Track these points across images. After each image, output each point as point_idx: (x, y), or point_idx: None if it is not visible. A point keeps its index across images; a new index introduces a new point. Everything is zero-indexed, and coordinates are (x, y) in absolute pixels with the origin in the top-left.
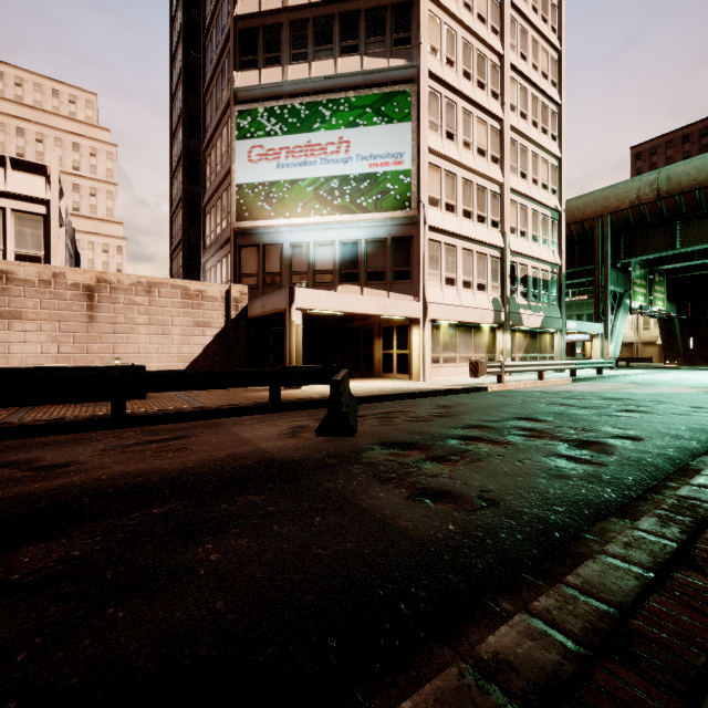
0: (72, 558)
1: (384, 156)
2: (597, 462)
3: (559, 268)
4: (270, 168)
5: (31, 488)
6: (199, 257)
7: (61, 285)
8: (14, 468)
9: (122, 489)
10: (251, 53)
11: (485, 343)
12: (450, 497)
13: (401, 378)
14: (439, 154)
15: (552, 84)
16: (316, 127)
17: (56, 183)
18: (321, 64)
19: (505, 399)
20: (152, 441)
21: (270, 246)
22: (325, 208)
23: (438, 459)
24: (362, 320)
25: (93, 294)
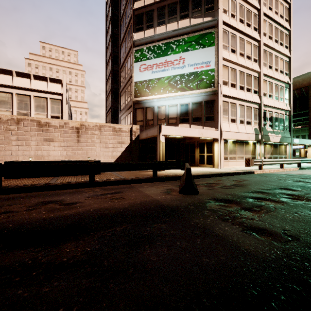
0: (87, 251)
1: (201, 63)
2: None
3: (289, 112)
4: (149, 73)
5: (63, 213)
6: (117, 114)
7: (67, 127)
8: (56, 203)
9: (100, 216)
10: (140, 24)
11: (250, 150)
12: (266, 232)
13: (208, 167)
14: (228, 60)
15: (285, 20)
16: (169, 53)
17: (65, 86)
18: (171, 25)
19: (267, 178)
20: (107, 194)
21: (148, 108)
22: (173, 89)
23: (248, 209)
24: (189, 140)
25: (79, 131)
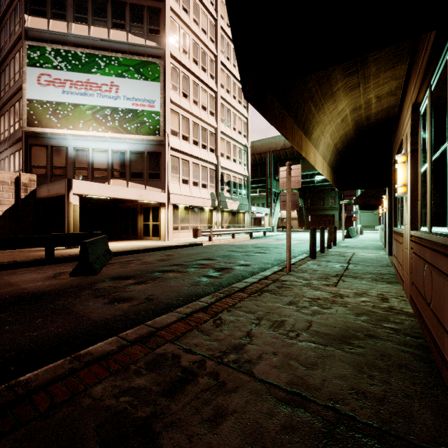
0: None
1: (142, 100)
2: (219, 277)
3: (247, 178)
4: (57, 92)
5: None
6: None
7: None
8: None
9: None
10: (41, 5)
11: (206, 218)
12: (131, 300)
13: (154, 240)
14: (178, 105)
15: None
16: (94, 71)
17: None
18: (98, 29)
19: (206, 250)
20: None
21: (57, 147)
22: (101, 127)
23: (140, 283)
24: (130, 202)
25: None
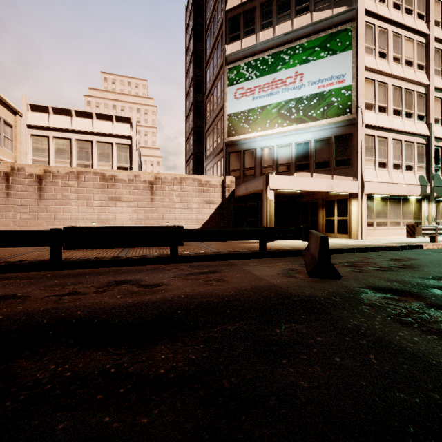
0: (192, 361)
1: (329, 79)
2: None
3: None
4: (248, 101)
5: (145, 299)
6: (201, 163)
7: (138, 182)
8: (132, 284)
9: (198, 306)
10: (236, 31)
11: (411, 211)
12: None
13: (340, 237)
14: (373, 70)
15: None
16: (279, 68)
17: (135, 126)
18: (282, 26)
19: None
20: (199, 273)
21: (248, 150)
22: (285, 121)
23: (441, 307)
24: (309, 196)
25: (153, 186)
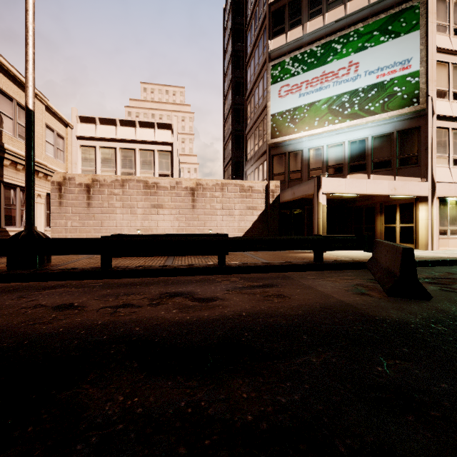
0: (283, 405)
1: (391, 66)
2: None
3: None
4: (294, 98)
5: (203, 316)
6: (240, 168)
7: (179, 188)
8: (185, 297)
9: (265, 328)
10: (280, 24)
11: None
12: None
13: None
14: (447, 51)
15: None
16: (330, 60)
17: (176, 132)
18: (332, 12)
19: None
20: (253, 286)
21: (293, 152)
22: (337, 118)
23: None
24: (363, 201)
25: (194, 192)
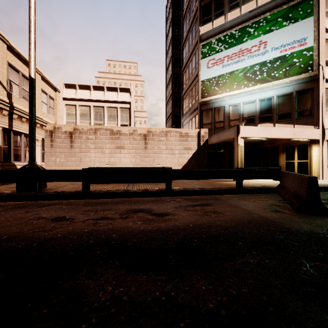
0: (235, 296)
1: (291, 43)
2: None
3: None
4: (218, 69)
5: (161, 226)
6: (178, 120)
7: (135, 135)
8: (145, 213)
9: (209, 236)
10: (208, 15)
11: None
12: None
13: None
14: None
15: None
16: (245, 40)
17: (133, 94)
18: (247, 5)
19: None
20: (194, 205)
21: (218, 108)
22: (250, 82)
23: None
24: (270, 143)
25: (146, 137)
